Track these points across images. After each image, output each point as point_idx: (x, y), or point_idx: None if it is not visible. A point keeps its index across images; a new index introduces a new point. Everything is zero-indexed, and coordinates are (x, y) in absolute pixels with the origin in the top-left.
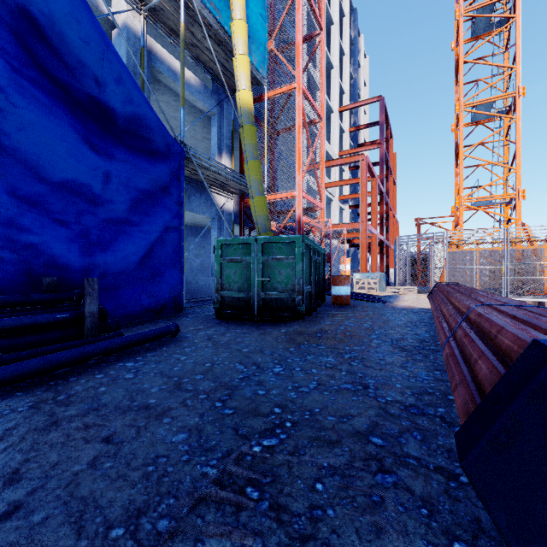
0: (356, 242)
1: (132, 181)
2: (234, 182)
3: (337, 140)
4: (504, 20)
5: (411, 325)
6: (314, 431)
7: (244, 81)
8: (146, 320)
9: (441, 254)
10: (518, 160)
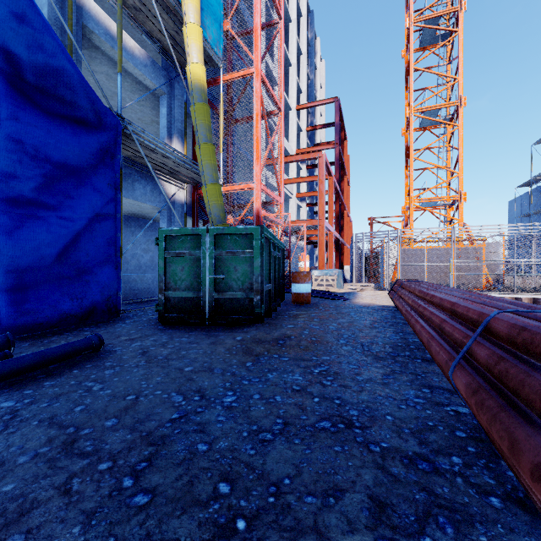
0: (313, 239)
1: (45, 152)
2: (186, 169)
3: (295, 138)
4: (448, 34)
5: (378, 325)
6: (284, 538)
7: (195, 54)
8: (68, 327)
9: (393, 251)
10: (460, 165)
